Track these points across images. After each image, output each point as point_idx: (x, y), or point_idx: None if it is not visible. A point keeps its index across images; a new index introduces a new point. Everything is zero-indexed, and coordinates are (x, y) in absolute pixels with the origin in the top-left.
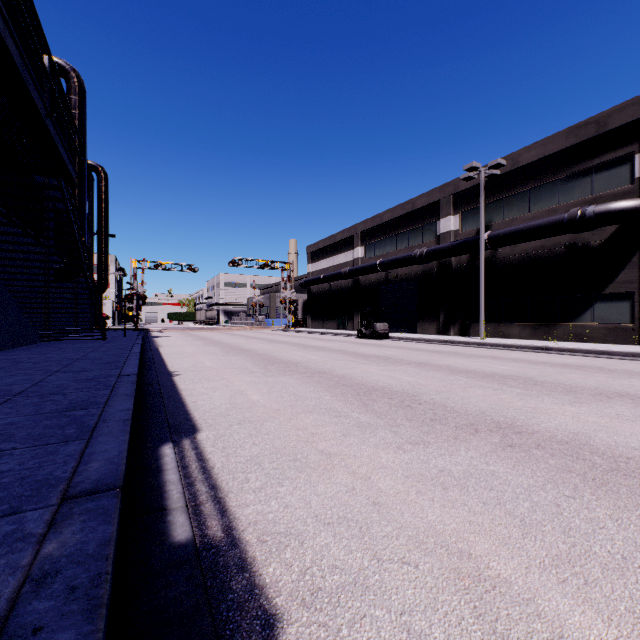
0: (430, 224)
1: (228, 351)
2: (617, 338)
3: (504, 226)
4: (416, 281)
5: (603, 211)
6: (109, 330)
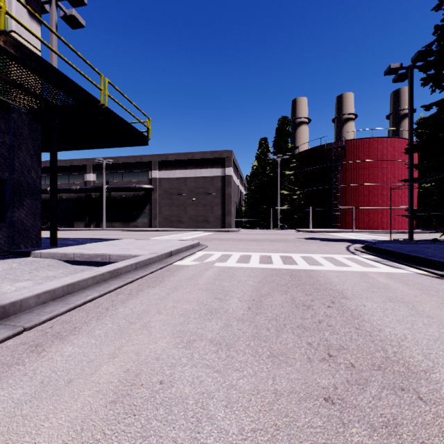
0: (81, 174)
1: None
2: (146, 226)
3: (114, 184)
4: (74, 201)
5: (140, 187)
6: None
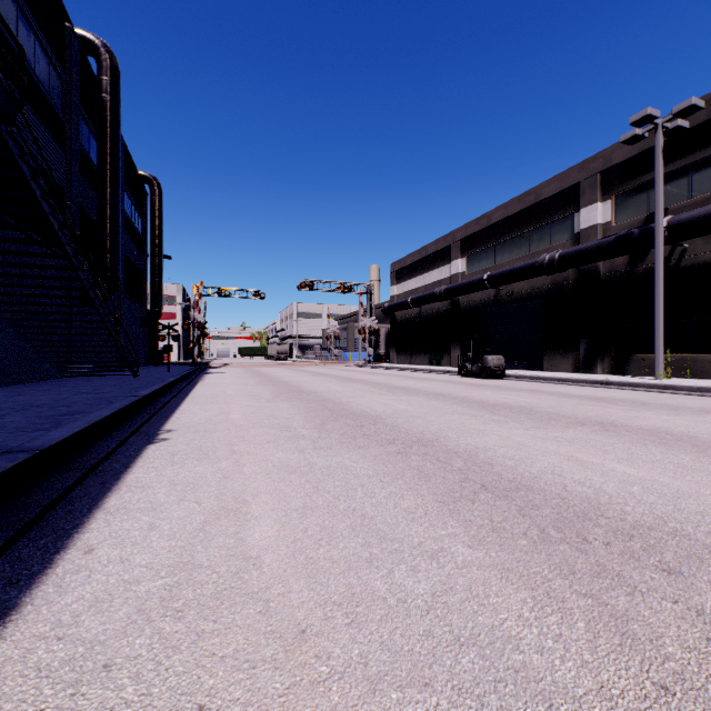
0: (563, 219)
1: (280, 393)
2: None
3: (693, 208)
4: (541, 299)
5: None
6: (166, 365)
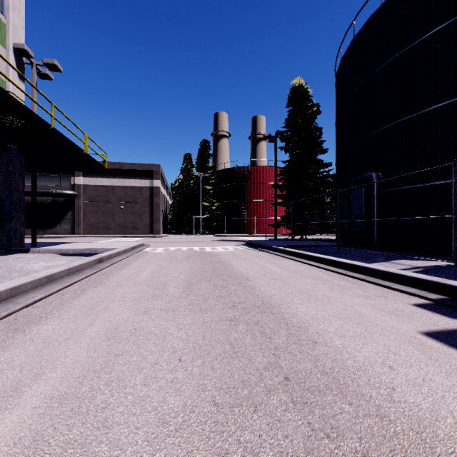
0: None
1: None
2: (67, 233)
3: (26, 187)
4: None
5: (62, 193)
6: None
